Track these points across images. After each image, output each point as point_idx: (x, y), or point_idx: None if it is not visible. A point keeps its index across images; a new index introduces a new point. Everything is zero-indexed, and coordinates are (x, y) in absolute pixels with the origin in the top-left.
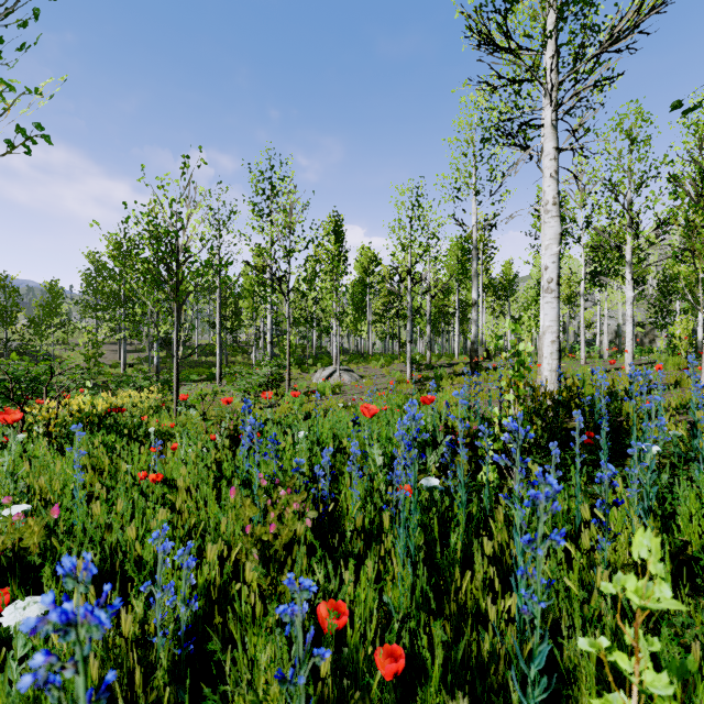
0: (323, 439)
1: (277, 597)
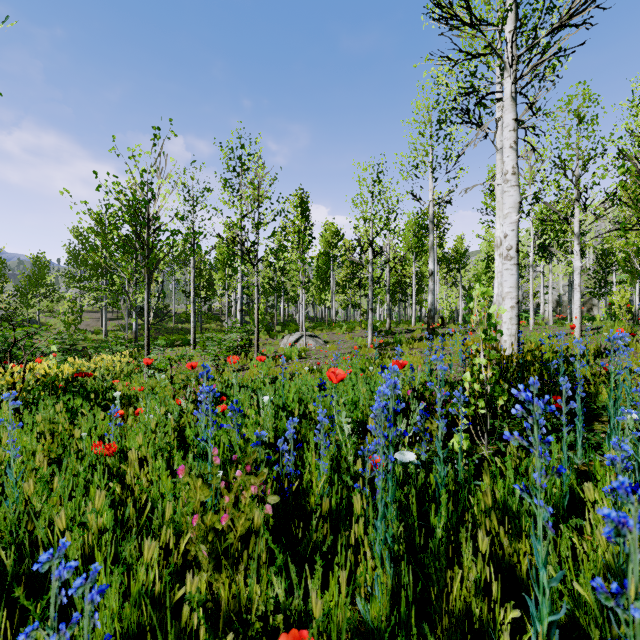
0: (289, 403)
1: (222, 628)
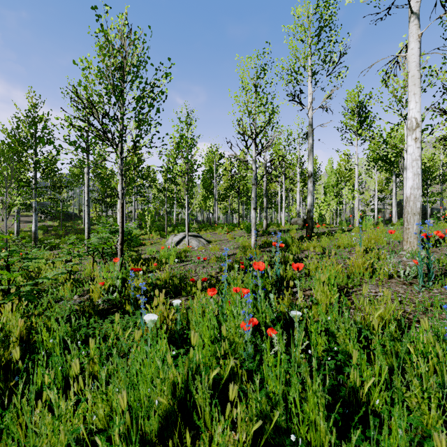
0: None
1: None
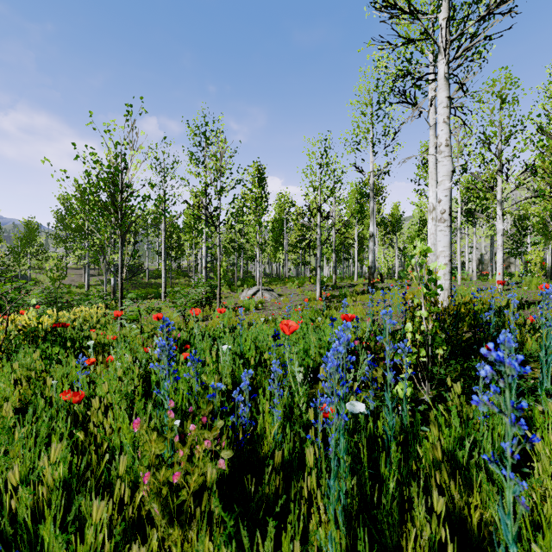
0: (246, 351)
1: None
